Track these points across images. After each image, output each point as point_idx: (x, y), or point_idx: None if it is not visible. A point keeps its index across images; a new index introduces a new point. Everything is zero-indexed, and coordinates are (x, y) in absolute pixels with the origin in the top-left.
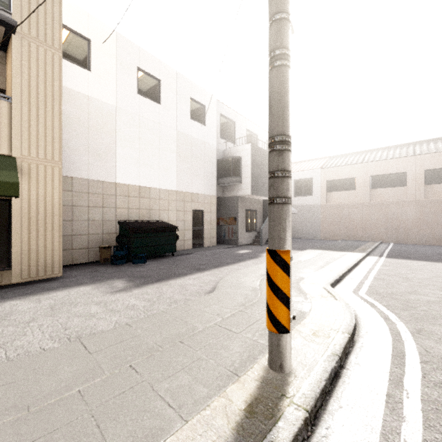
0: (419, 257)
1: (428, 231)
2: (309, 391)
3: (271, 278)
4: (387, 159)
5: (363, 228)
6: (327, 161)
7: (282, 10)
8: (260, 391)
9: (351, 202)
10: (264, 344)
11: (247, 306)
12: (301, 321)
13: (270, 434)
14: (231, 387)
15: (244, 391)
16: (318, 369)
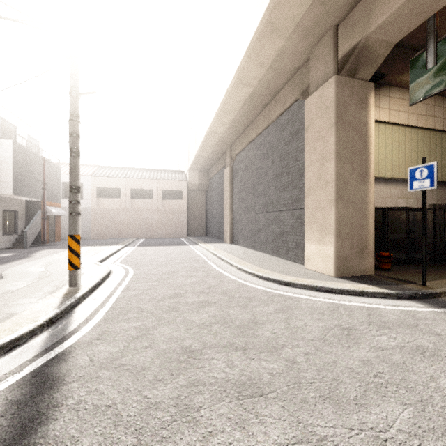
0: (155, 245)
1: (164, 229)
2: (89, 286)
3: (71, 247)
4: (141, 179)
5: (126, 229)
6: (96, 170)
7: (77, 133)
8: (68, 291)
9: (117, 208)
10: (64, 284)
11: (43, 278)
12: (82, 275)
13: (76, 294)
14: (53, 294)
15: (60, 293)
16: (93, 282)
